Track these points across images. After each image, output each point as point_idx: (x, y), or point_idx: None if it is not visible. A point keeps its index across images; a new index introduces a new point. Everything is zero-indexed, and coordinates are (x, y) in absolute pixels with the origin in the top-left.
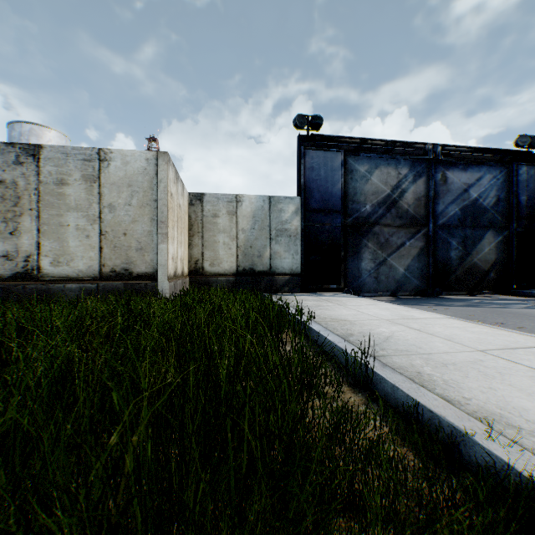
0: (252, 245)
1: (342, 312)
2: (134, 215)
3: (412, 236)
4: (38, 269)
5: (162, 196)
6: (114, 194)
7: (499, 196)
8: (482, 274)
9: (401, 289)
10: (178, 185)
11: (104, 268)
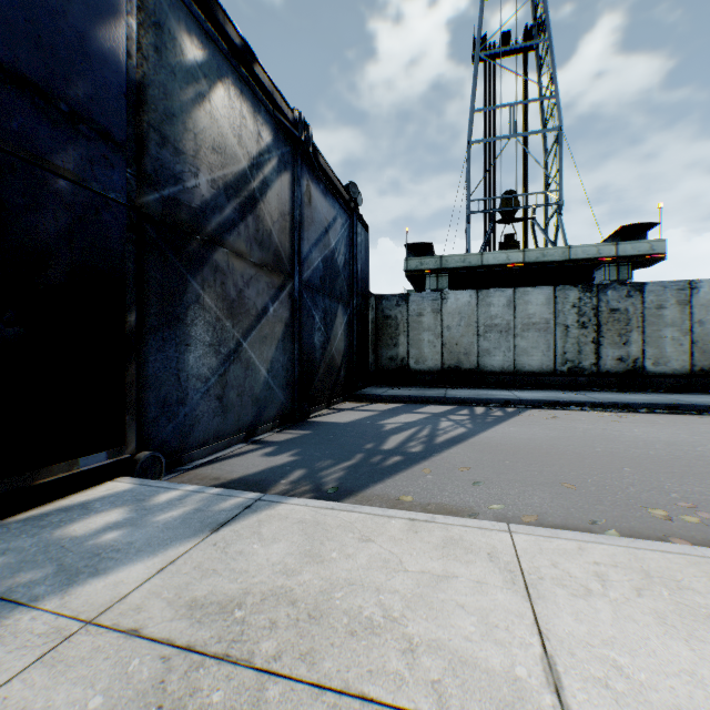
0: None
1: None
2: None
3: (277, 295)
4: None
5: None
6: None
7: (346, 256)
8: (337, 372)
9: (262, 418)
10: None
11: None
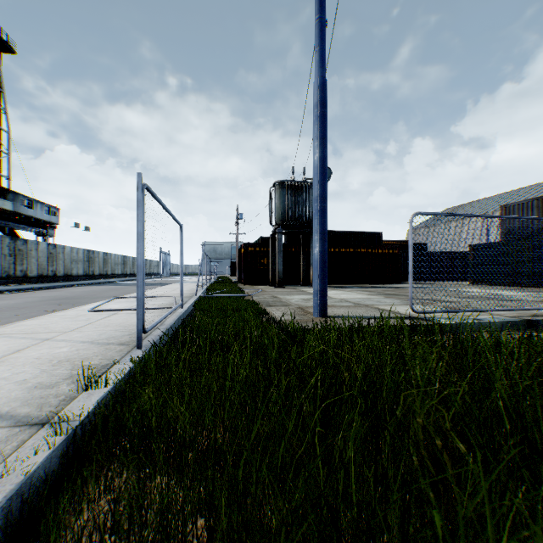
0: None
1: None
2: None
3: None
4: None
5: None
6: None
7: None
8: None
9: None
10: None
11: None
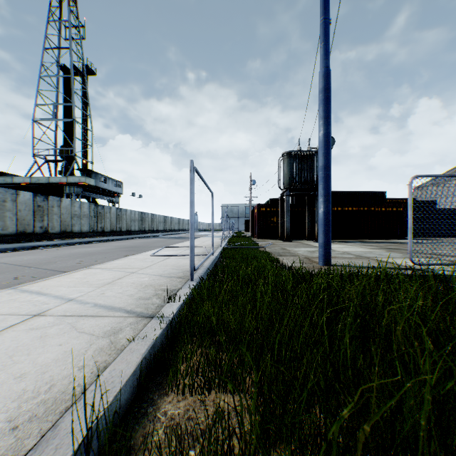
0: None
1: None
2: None
3: None
4: None
5: None
6: None
7: None
8: None
9: None
10: None
11: None
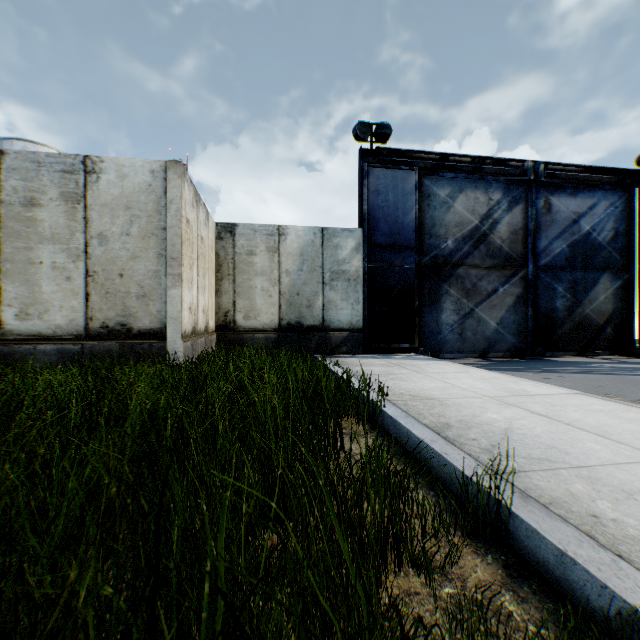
0: (299, 291)
1: (423, 384)
2: (134, 248)
3: (506, 281)
4: None
5: (173, 222)
6: (107, 219)
7: (617, 229)
8: (596, 329)
9: (492, 349)
10: (199, 211)
11: (92, 323)
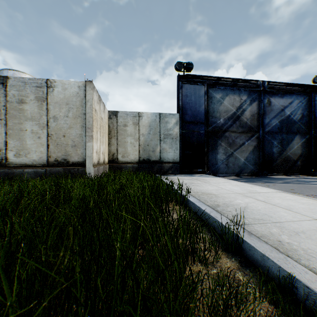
0: (148, 144)
1: (208, 187)
2: (70, 123)
3: (249, 139)
4: (5, 159)
5: (89, 110)
6: (57, 109)
7: (303, 114)
8: (293, 162)
9: (242, 172)
10: (100, 105)
11: (50, 159)
